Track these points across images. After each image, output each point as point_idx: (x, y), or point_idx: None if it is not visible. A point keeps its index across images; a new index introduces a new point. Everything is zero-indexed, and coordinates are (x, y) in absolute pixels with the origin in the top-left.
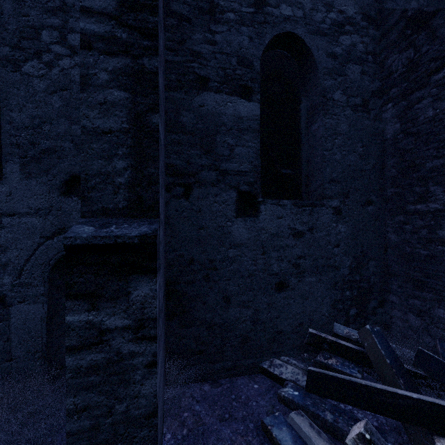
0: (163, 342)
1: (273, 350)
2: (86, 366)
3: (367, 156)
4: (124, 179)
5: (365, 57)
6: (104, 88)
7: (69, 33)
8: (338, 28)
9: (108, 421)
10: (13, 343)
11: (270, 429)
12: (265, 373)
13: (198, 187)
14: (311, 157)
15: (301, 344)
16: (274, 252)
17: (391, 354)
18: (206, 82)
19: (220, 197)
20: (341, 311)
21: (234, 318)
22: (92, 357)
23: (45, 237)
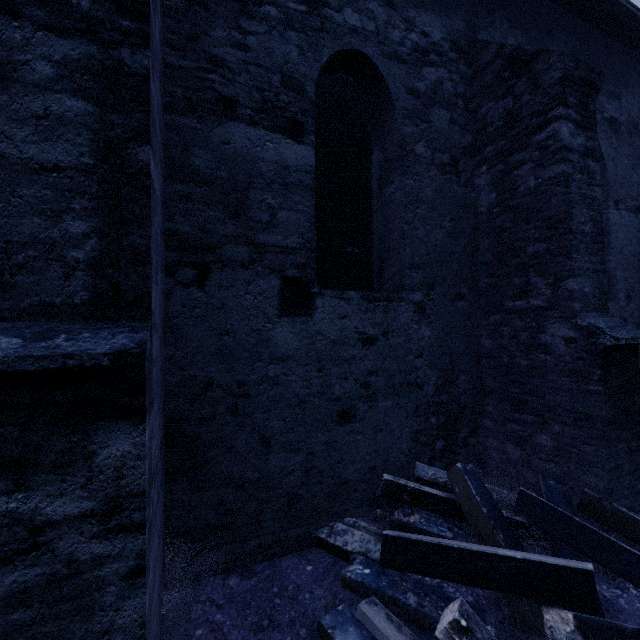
0: (160, 521)
1: (334, 509)
2: (3, 595)
3: (457, 233)
4: (85, 252)
5: (454, 100)
6: (45, 90)
7: None
8: (421, 55)
9: None
10: None
11: (330, 634)
12: (322, 545)
13: (220, 269)
14: (386, 231)
15: (373, 497)
16: (336, 367)
17: (488, 501)
18: (232, 106)
19: (254, 286)
20: (424, 446)
21: (277, 468)
22: (15, 576)
23: None
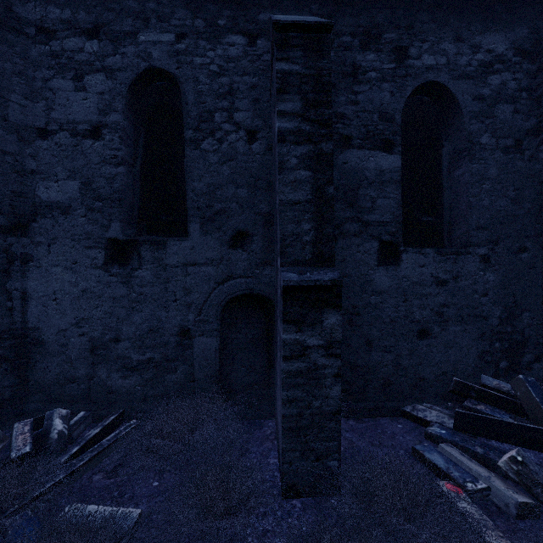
0: None
1: (415, 395)
2: (294, 370)
3: (520, 199)
4: (309, 237)
5: (518, 94)
6: (294, 170)
7: (235, 112)
8: (485, 68)
9: (308, 411)
10: (195, 368)
11: (421, 452)
12: (407, 416)
13: (342, 238)
14: (455, 203)
15: (444, 393)
16: (416, 300)
17: None
18: (349, 140)
19: (362, 247)
20: (489, 363)
21: (376, 361)
22: (298, 364)
23: (218, 283)
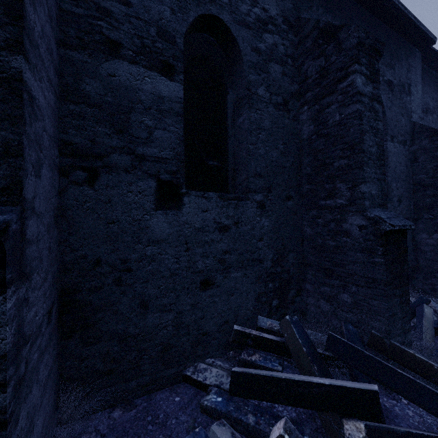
0: (48, 373)
1: (198, 353)
2: None
3: (287, 153)
4: None
5: (285, 59)
6: None
7: None
8: (262, 24)
9: None
10: None
11: None
12: (188, 381)
13: (107, 172)
14: (238, 150)
15: (227, 342)
16: (199, 248)
17: (307, 342)
18: (117, 48)
19: (135, 186)
20: (264, 304)
21: (153, 325)
22: None
23: None
